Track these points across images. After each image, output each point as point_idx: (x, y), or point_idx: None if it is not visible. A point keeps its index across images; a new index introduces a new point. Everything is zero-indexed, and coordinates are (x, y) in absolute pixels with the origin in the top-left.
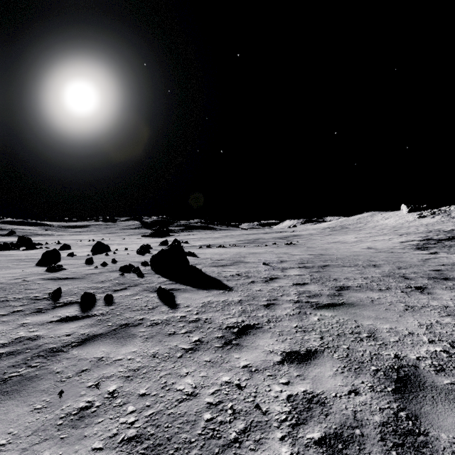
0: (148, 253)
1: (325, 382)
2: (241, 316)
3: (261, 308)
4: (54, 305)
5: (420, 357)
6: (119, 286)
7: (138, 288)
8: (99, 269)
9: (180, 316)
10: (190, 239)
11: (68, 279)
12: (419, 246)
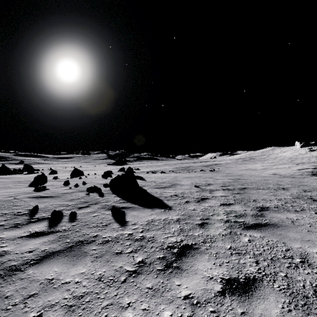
0: (110, 177)
1: None
2: (180, 235)
3: (196, 227)
4: (29, 220)
5: None
6: (83, 204)
7: (98, 206)
8: (72, 189)
9: (128, 233)
10: (141, 166)
11: (47, 198)
12: (314, 172)
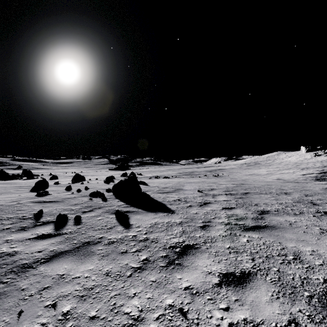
0: (112, 182)
1: (263, 309)
2: (182, 236)
3: (198, 229)
4: (35, 224)
5: None
6: (87, 208)
7: (102, 211)
8: (74, 195)
9: (132, 235)
10: (143, 171)
11: (50, 202)
12: (318, 177)
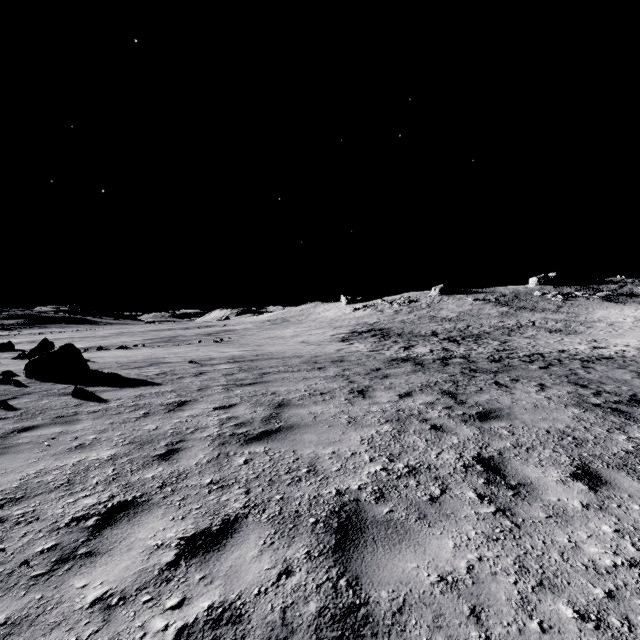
0: None
1: (239, 412)
2: (178, 398)
3: (194, 391)
4: None
5: (295, 397)
6: None
7: (37, 396)
8: None
9: (117, 405)
10: (53, 340)
11: None
12: (345, 338)
